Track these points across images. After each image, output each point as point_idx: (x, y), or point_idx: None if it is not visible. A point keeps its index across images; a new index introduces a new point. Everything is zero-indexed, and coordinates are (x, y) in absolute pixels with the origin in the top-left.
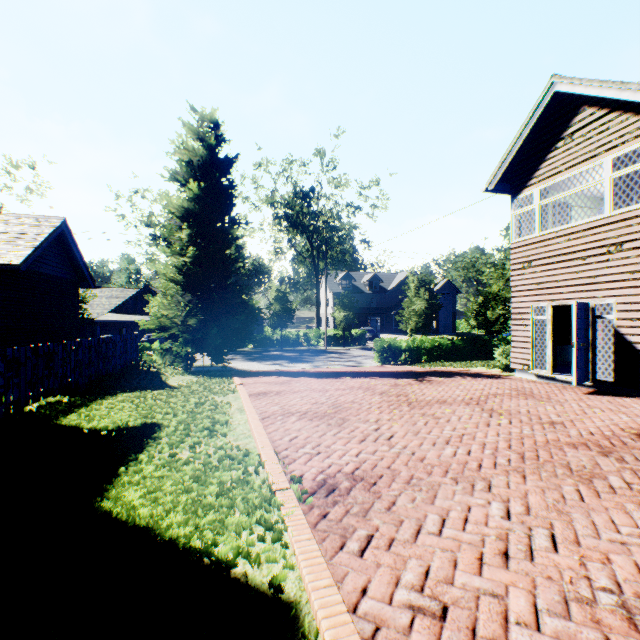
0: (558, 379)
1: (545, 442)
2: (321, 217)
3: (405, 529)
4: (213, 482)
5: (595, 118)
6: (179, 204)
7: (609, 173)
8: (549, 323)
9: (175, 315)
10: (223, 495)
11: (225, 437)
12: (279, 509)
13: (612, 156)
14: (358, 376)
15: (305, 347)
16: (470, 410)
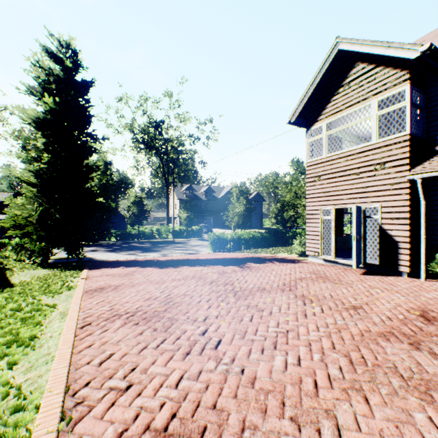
0: (339, 262)
1: (360, 335)
2: (170, 143)
3: None
4: None
5: (366, 71)
6: (34, 115)
7: (376, 111)
8: (333, 221)
9: (31, 215)
10: None
11: (11, 369)
12: None
13: (378, 99)
14: (194, 264)
15: (157, 239)
16: (286, 298)
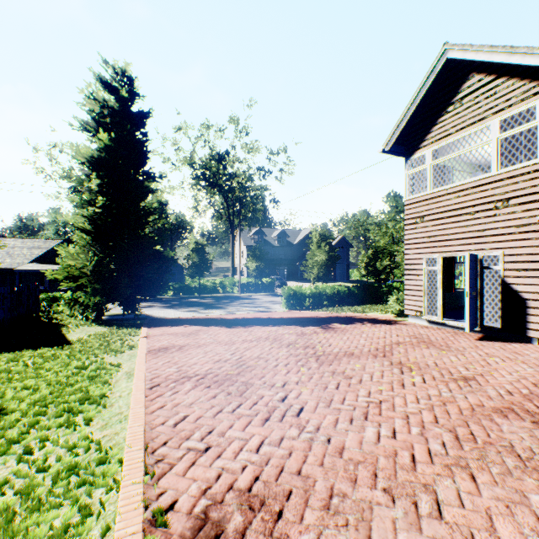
0: (448, 324)
1: (471, 409)
2: (236, 178)
3: None
4: None
5: (483, 84)
6: (88, 154)
7: (496, 134)
8: (440, 273)
9: (85, 265)
10: None
11: (88, 425)
12: None
13: (499, 118)
14: (266, 324)
15: (221, 294)
16: (380, 364)
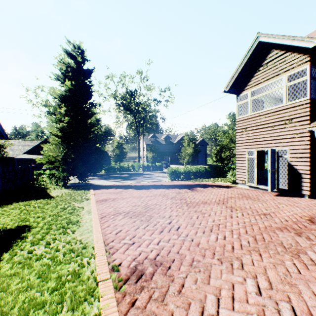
0: (260, 188)
1: (265, 227)
2: (140, 105)
3: (192, 312)
4: (53, 277)
5: (278, 55)
6: (60, 93)
7: (285, 83)
8: (255, 159)
9: (57, 155)
10: (57, 290)
11: (73, 233)
12: (99, 300)
13: (287, 75)
14: (159, 188)
15: (132, 172)
16: (220, 207)
